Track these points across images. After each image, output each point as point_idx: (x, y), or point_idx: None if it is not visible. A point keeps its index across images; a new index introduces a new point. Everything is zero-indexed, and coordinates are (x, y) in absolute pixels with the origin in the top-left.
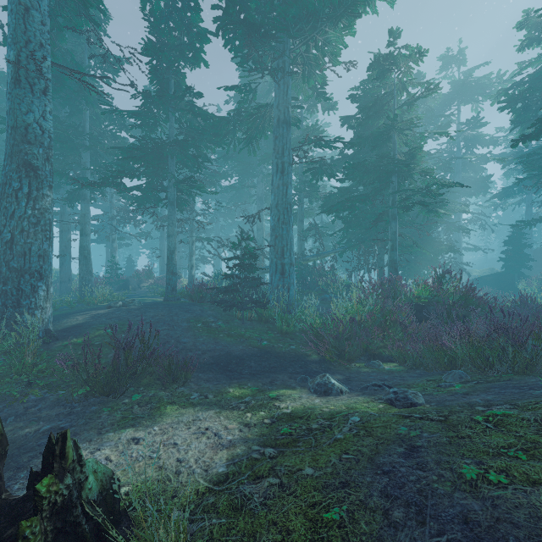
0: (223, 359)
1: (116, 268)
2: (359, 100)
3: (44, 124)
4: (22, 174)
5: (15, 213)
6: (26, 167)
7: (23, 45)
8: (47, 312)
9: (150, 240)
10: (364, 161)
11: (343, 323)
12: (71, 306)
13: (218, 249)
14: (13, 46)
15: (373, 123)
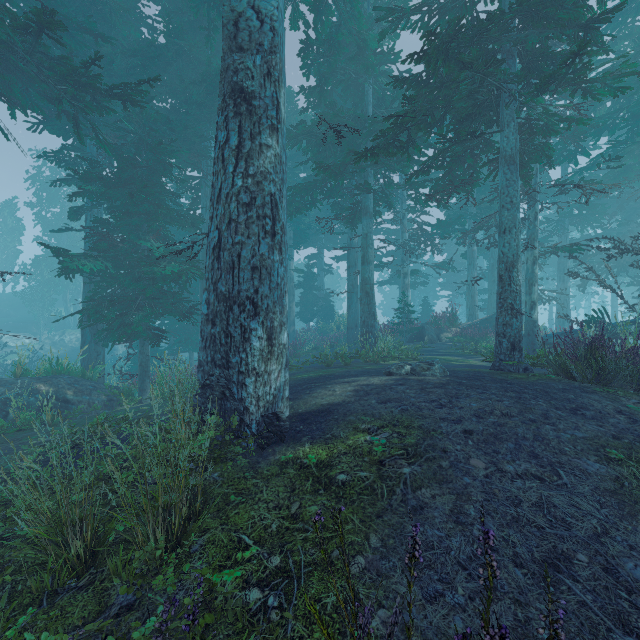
0: None
1: (407, 311)
2: None
3: (263, 6)
4: (229, 113)
5: (222, 191)
6: (235, 97)
7: None
8: (272, 380)
9: (450, 277)
10: None
11: None
12: (345, 362)
13: (566, 279)
14: None
15: None
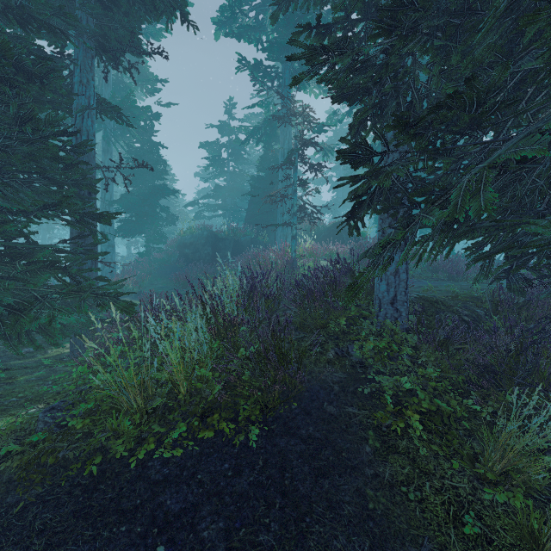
0: None
1: None
2: None
3: None
4: None
5: None
6: None
7: None
8: None
9: None
10: None
11: None
12: None
13: None
14: None
15: None
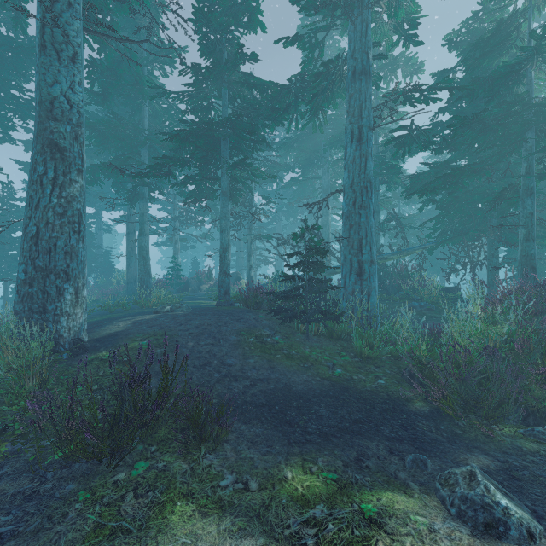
0: (279, 398)
1: (177, 270)
2: (460, 46)
3: (72, 97)
4: (47, 157)
5: (40, 203)
6: (52, 148)
7: (49, 5)
8: (78, 318)
9: (214, 242)
10: (483, 112)
11: (470, 355)
12: (125, 308)
13: (280, 249)
14: (40, 8)
15: (490, 63)
